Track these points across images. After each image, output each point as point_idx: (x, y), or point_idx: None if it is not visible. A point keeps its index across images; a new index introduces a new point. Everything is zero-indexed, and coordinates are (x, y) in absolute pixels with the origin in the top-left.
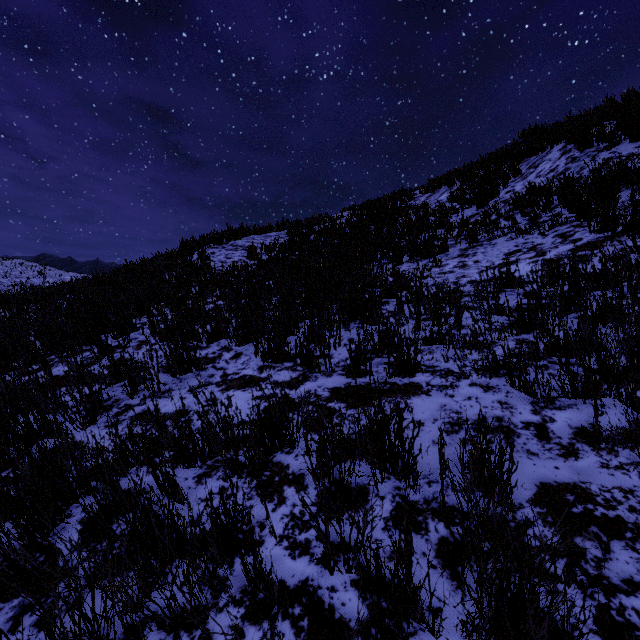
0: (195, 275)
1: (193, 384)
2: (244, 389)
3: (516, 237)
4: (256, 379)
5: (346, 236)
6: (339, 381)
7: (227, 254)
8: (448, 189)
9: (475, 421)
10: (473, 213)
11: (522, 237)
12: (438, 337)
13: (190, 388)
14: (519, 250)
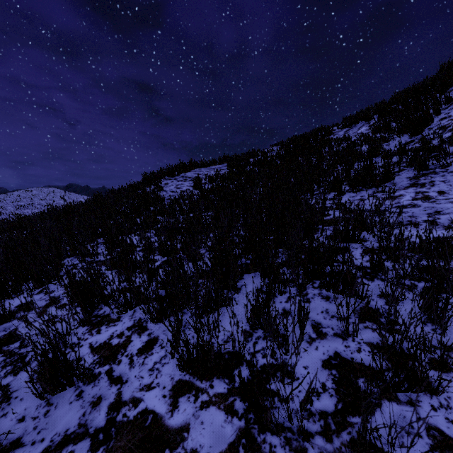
0: (145, 205)
1: (59, 428)
2: None
3: None
4: (160, 434)
5: (279, 167)
6: None
7: (177, 184)
8: (365, 123)
9: None
10: (407, 141)
11: None
12: None
13: (48, 444)
14: None
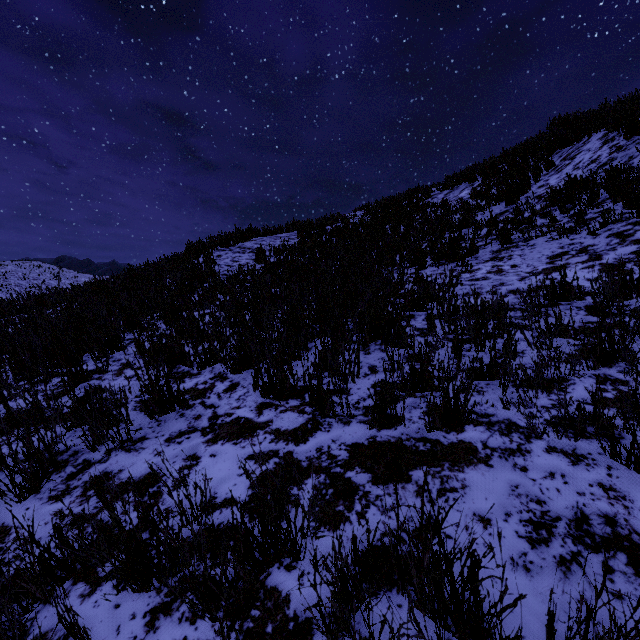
0: (198, 281)
1: (173, 430)
2: (236, 441)
3: (559, 237)
4: (252, 425)
5: (360, 237)
6: (360, 433)
7: (234, 257)
8: (468, 185)
9: (571, 521)
10: (502, 210)
11: (566, 237)
12: (488, 370)
13: (169, 436)
14: (566, 252)
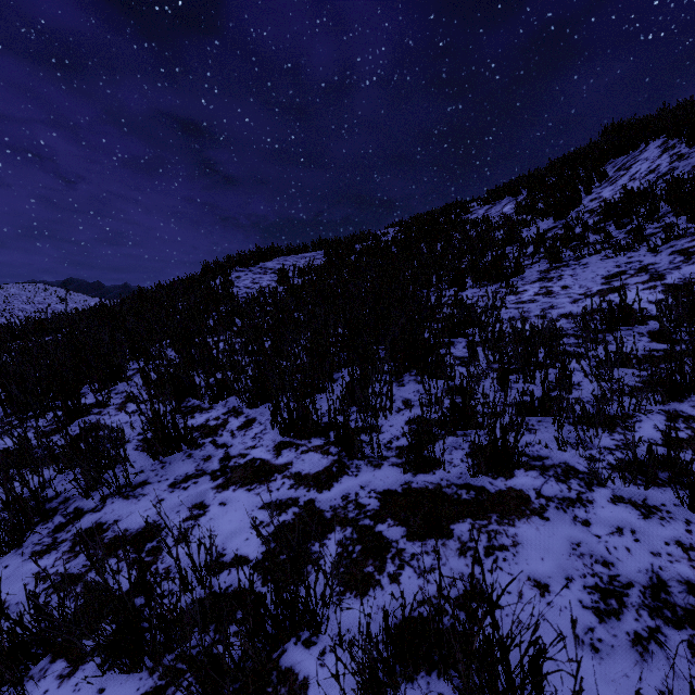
0: (213, 304)
1: (179, 473)
2: (250, 487)
3: (615, 255)
4: (269, 468)
5: (393, 256)
6: (393, 478)
7: (254, 278)
8: (512, 200)
9: (646, 589)
10: (550, 226)
11: (623, 255)
12: (540, 405)
13: (173, 481)
14: (623, 272)
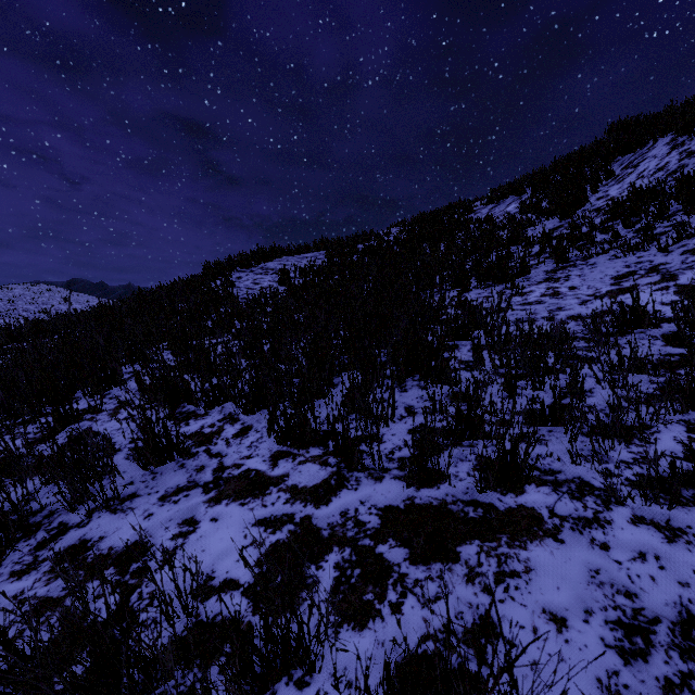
0: (213, 305)
1: (170, 485)
2: (243, 501)
3: (624, 254)
4: (264, 480)
5: (395, 256)
6: (395, 492)
7: (255, 279)
8: (516, 199)
9: (675, 625)
10: (555, 225)
11: (633, 254)
12: (551, 414)
13: (164, 493)
14: (633, 272)
